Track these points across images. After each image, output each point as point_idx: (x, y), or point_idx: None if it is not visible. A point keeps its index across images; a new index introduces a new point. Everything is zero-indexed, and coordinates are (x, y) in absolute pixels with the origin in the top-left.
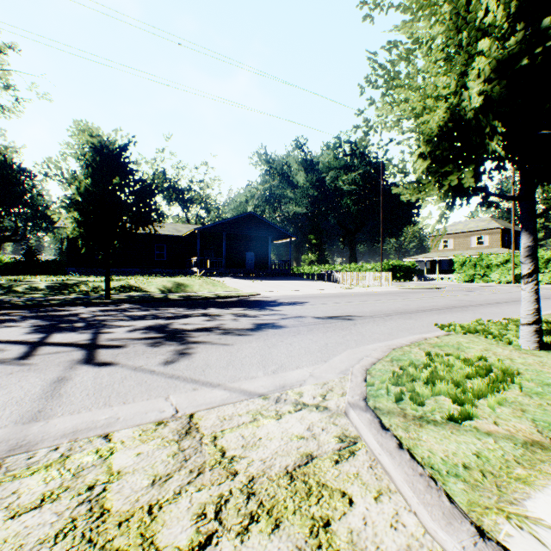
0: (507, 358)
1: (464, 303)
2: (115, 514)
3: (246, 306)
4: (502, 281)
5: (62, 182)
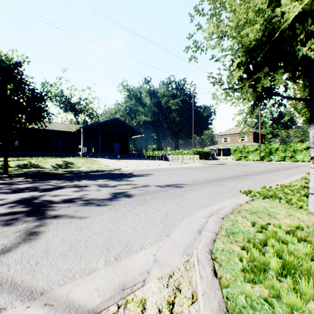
0: (313, 224)
1: (243, 173)
2: None
3: (110, 177)
4: (254, 160)
5: None
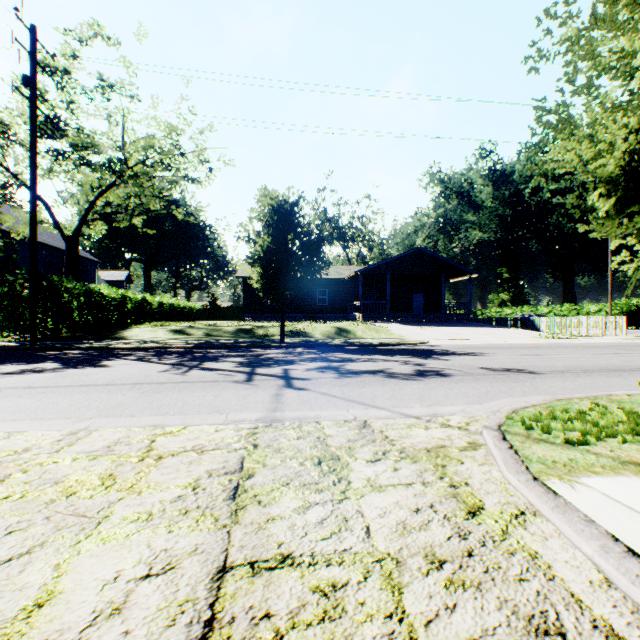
0: None
1: None
2: (333, 446)
3: (411, 354)
4: None
5: (249, 243)
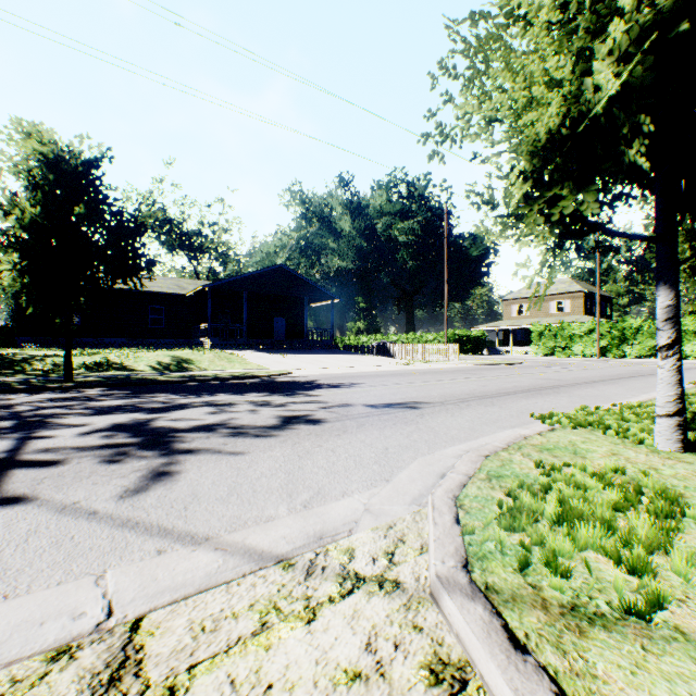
0: (649, 468)
1: (552, 383)
2: None
3: (272, 389)
4: (586, 354)
5: None
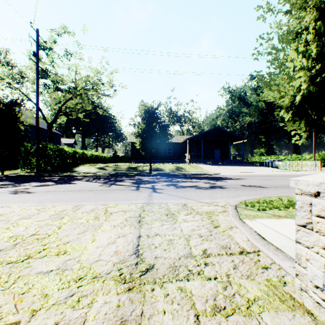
0: None
1: None
2: (172, 211)
3: (210, 179)
4: None
5: (135, 127)
